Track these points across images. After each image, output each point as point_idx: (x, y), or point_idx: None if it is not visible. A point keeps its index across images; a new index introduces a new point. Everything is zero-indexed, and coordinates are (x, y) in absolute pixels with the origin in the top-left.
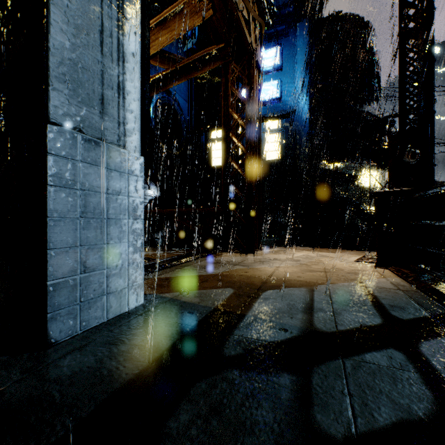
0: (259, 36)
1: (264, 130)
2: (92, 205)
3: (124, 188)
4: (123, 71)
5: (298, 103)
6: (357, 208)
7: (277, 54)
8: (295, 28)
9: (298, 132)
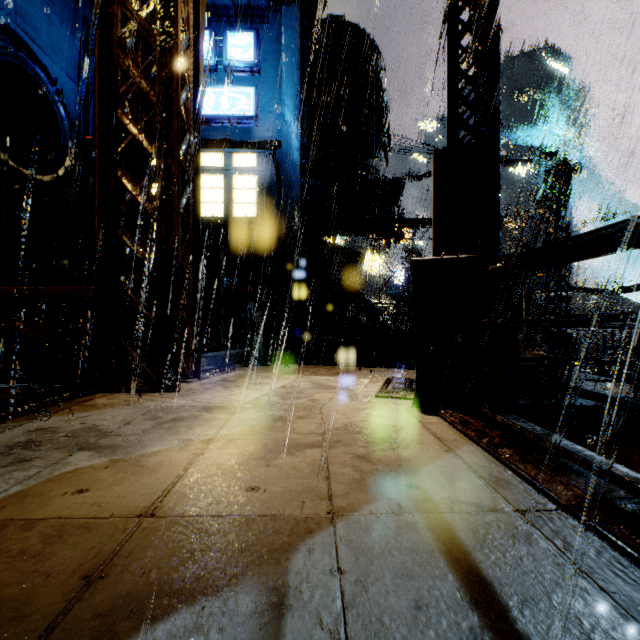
0: (221, 4)
1: (230, 166)
2: None
3: None
4: None
5: (284, 132)
6: (363, 300)
7: (252, 45)
8: (279, 13)
9: (284, 178)
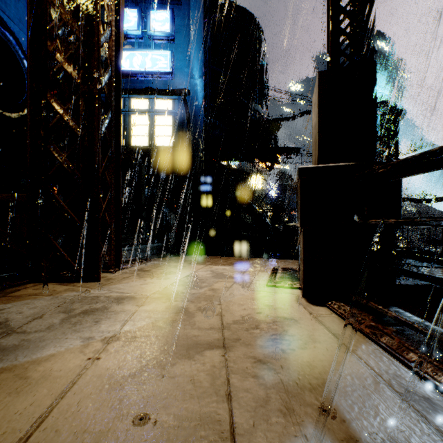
0: None
1: (153, 109)
2: None
3: None
4: None
5: (192, 84)
6: (250, 207)
7: (168, 20)
8: None
9: (192, 118)
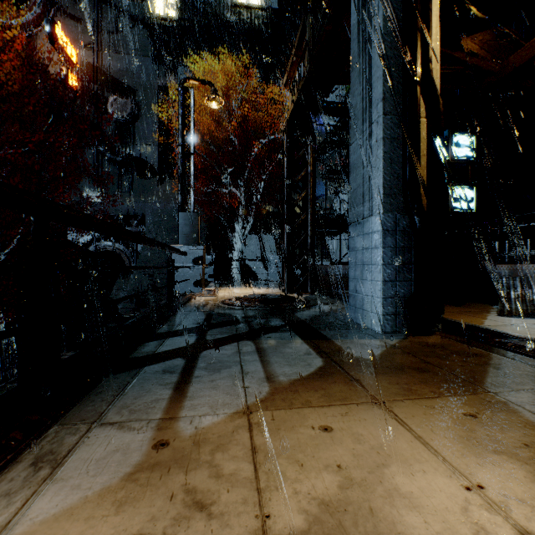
0: None
1: None
2: (358, 258)
3: (370, 243)
4: (371, 162)
5: None
6: None
7: None
8: None
9: None
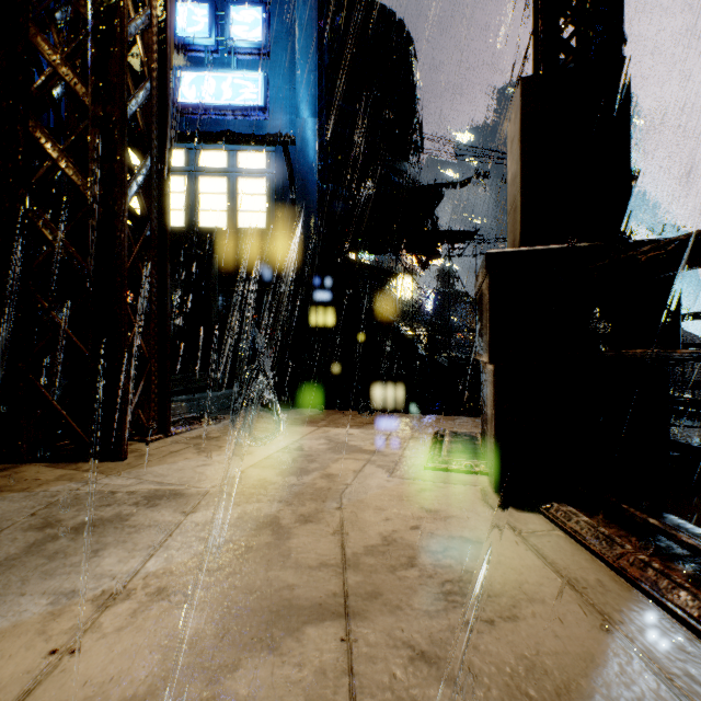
0: None
1: (235, 167)
2: None
3: None
4: None
5: (299, 127)
6: (392, 327)
7: (260, 22)
8: None
9: (299, 182)
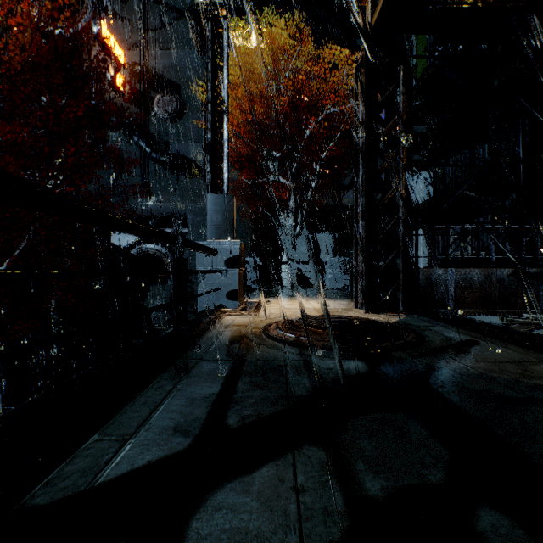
0: None
1: None
2: None
3: None
4: None
5: None
6: None
7: None
8: None
9: None
